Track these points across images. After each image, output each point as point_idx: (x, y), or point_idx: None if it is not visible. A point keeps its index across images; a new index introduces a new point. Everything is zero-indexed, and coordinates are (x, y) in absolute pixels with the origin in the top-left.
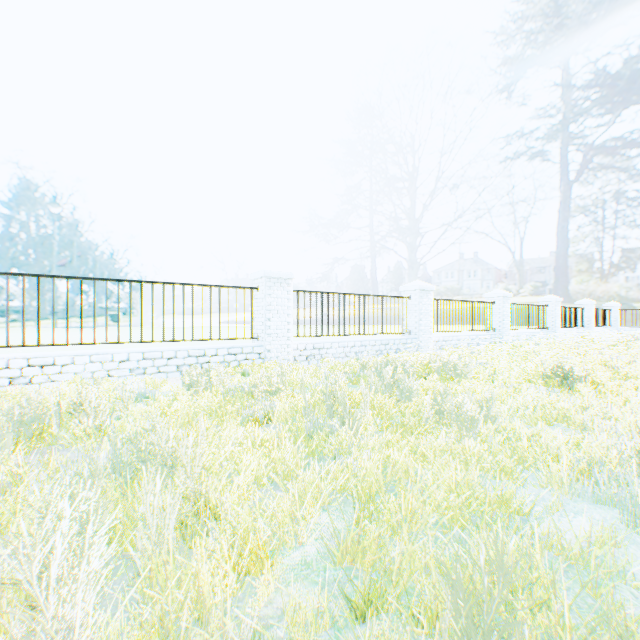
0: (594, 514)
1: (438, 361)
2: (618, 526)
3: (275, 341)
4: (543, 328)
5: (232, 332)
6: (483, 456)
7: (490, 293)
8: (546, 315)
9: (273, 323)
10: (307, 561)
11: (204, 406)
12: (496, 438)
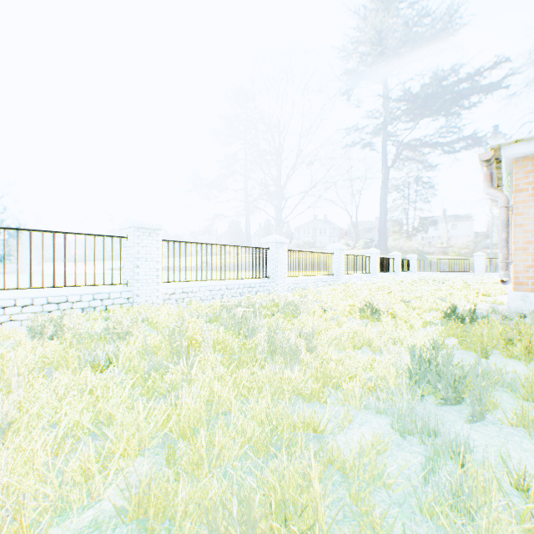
0: (374, 423)
1: (283, 301)
2: (389, 431)
3: (144, 286)
4: (368, 273)
5: (114, 278)
6: (299, 382)
7: (331, 246)
8: (370, 263)
9: (142, 270)
10: (98, 521)
11: (44, 355)
12: (313, 365)
